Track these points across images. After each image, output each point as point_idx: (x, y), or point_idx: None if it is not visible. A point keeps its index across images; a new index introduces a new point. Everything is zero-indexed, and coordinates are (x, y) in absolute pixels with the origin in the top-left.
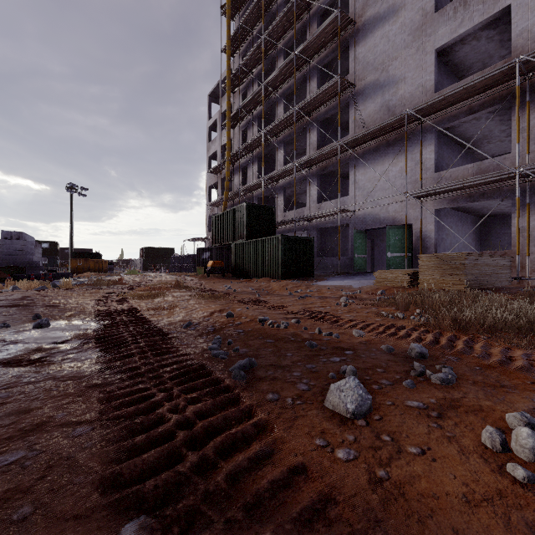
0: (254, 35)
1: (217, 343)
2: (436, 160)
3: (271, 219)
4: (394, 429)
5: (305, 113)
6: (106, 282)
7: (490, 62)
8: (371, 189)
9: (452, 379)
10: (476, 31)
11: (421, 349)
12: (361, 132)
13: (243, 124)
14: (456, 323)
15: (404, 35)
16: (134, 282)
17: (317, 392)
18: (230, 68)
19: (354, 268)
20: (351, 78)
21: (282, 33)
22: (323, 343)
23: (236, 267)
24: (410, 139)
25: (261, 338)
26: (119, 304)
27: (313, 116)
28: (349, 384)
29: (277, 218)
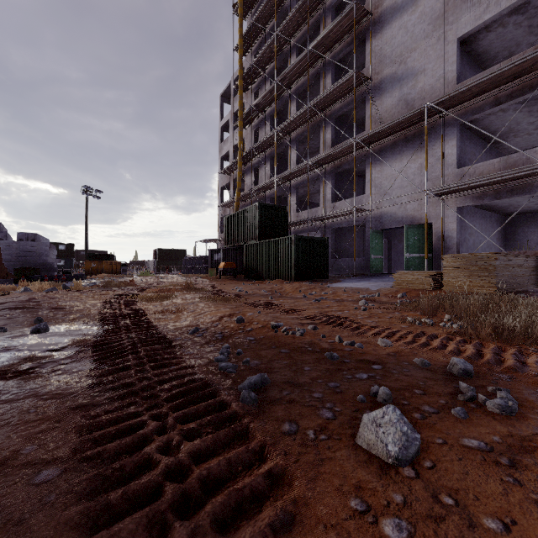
0: (266, 33)
1: (225, 354)
2: (459, 155)
3: (283, 219)
4: (455, 484)
5: (319, 110)
6: (117, 283)
7: (517, 50)
8: (388, 187)
9: (514, 407)
10: (502, 17)
11: (465, 364)
12: (378, 128)
13: (255, 123)
14: (497, 331)
15: (423, 25)
16: (145, 283)
17: (344, 422)
18: (242, 67)
19: (370, 270)
20: (367, 72)
21: (295, 28)
22: (345, 354)
23: (248, 268)
24: (430, 133)
25: (274, 347)
26: (126, 307)
27: (326, 113)
28: (389, 416)
29: (289, 218)
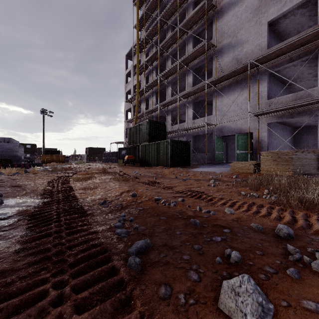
0: (153, 17)
1: (121, 221)
2: (268, 91)
3: (163, 130)
4: None
5: (185, 64)
6: (60, 169)
7: (302, 30)
8: (226, 110)
9: None
10: (294, 9)
11: (288, 229)
12: (220, 75)
13: (147, 72)
14: (301, 202)
15: (247, 13)
16: (78, 168)
17: (208, 284)
18: (138, 38)
19: (215, 160)
20: (213, 41)
21: (171, 15)
22: (204, 220)
23: (142, 159)
24: (251, 79)
25: (156, 215)
26: (61, 185)
27: (189, 66)
28: (245, 286)
29: (167, 129)
